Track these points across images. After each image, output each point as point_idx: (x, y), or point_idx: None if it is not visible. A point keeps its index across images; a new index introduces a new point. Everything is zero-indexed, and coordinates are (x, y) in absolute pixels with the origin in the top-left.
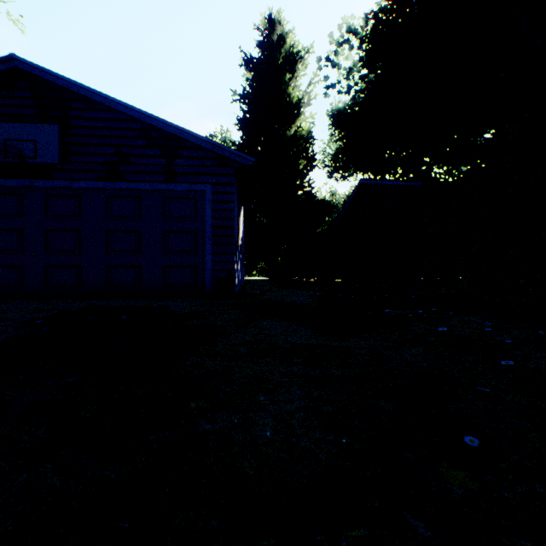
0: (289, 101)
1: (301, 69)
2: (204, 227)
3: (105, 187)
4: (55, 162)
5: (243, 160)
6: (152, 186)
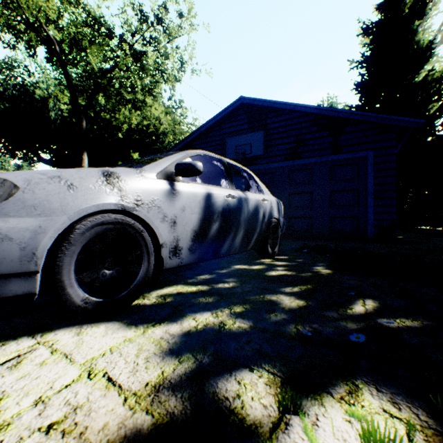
0: (417, 47)
1: (433, 9)
2: (365, 185)
3: (288, 165)
4: (261, 154)
5: (410, 124)
6: (321, 159)
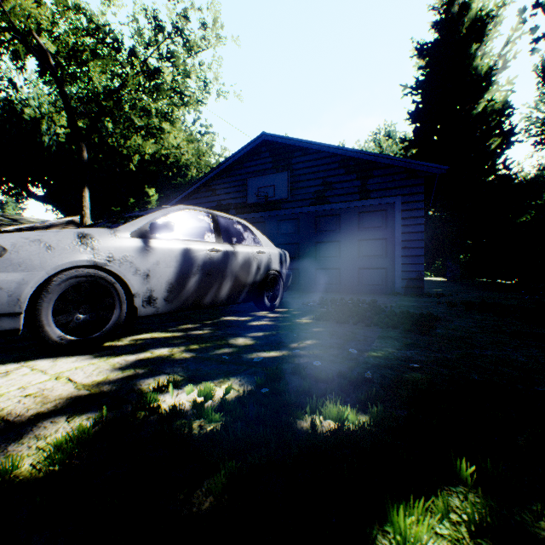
0: (475, 74)
1: (492, 31)
2: (393, 234)
3: (315, 210)
4: (285, 198)
5: (435, 170)
6: (349, 204)
